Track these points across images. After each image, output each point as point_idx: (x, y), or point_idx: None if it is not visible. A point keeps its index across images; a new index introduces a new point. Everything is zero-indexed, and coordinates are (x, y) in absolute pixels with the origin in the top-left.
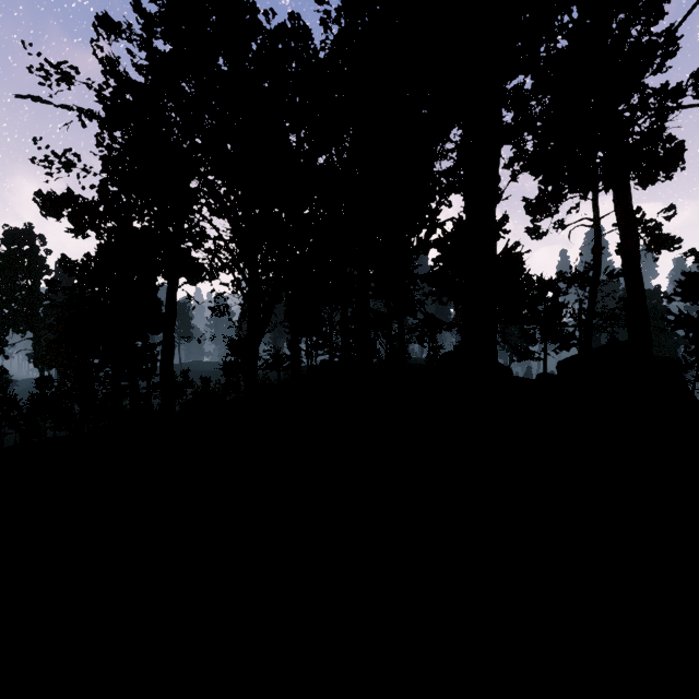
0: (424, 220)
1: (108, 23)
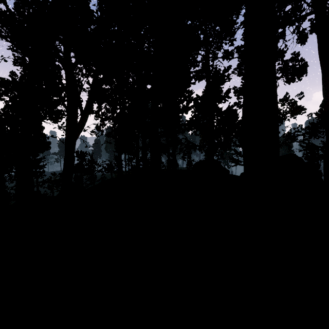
0: (185, 96)
1: None
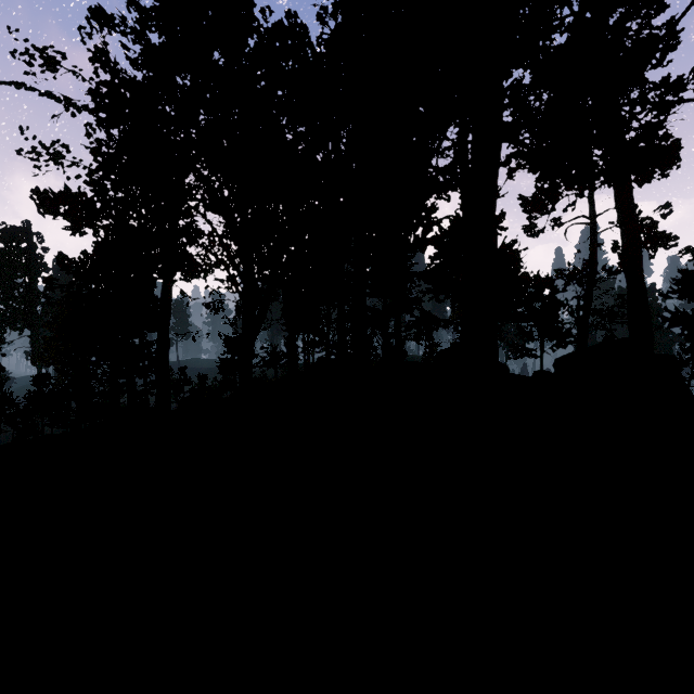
0: (420, 217)
1: (101, 16)
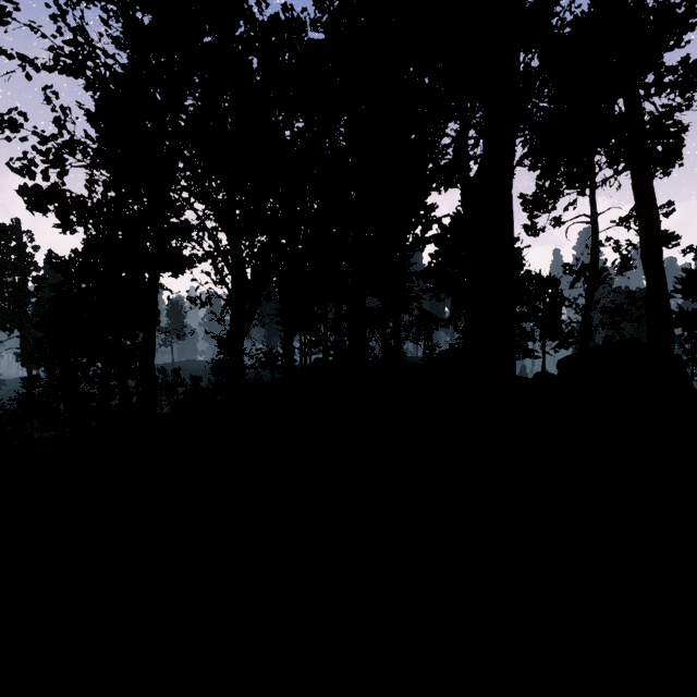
0: (420, 216)
1: None
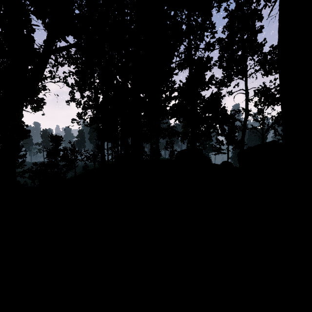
0: (168, 86)
1: None
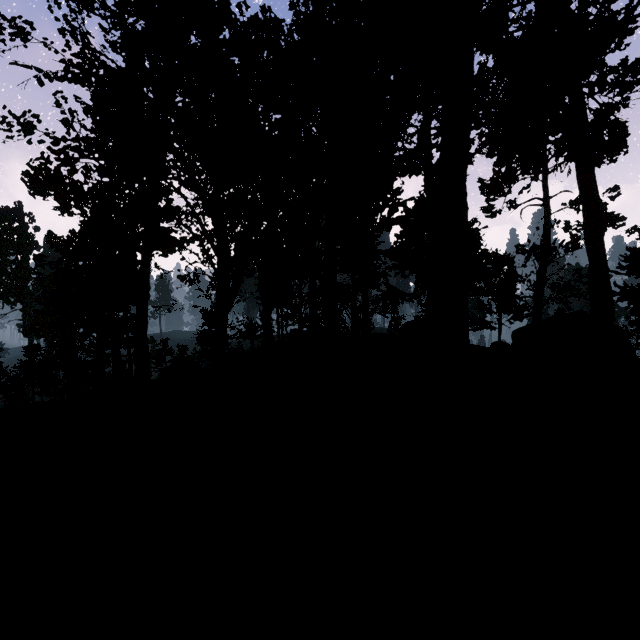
0: (386, 199)
1: None
